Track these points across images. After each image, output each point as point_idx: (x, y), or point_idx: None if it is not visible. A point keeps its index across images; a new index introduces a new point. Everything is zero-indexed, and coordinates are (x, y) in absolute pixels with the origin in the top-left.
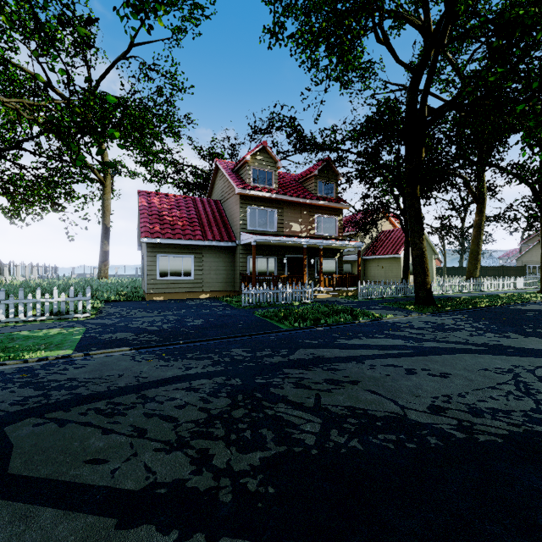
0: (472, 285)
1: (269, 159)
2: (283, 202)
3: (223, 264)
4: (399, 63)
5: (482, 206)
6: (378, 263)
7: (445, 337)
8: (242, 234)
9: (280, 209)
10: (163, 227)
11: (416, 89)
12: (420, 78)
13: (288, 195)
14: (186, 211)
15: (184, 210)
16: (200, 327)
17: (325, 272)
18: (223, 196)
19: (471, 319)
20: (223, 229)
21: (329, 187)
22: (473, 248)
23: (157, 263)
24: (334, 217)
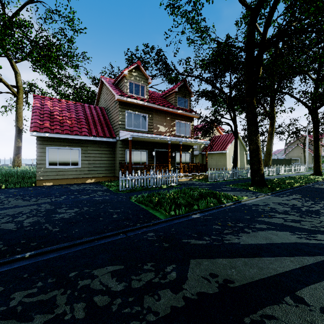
0: (274, 170)
1: (142, 76)
2: (152, 110)
3: (105, 155)
4: (242, 3)
5: (273, 121)
6: (212, 156)
7: (323, 225)
8: (121, 131)
9: (150, 114)
10: (52, 124)
11: (255, 23)
12: (258, 14)
13: (156, 104)
14: (75, 113)
15: (73, 112)
16: (69, 221)
17: (182, 162)
18: (107, 103)
19: (308, 199)
20: (106, 128)
21: (185, 101)
22: (268, 147)
23: (46, 154)
24: (188, 123)
